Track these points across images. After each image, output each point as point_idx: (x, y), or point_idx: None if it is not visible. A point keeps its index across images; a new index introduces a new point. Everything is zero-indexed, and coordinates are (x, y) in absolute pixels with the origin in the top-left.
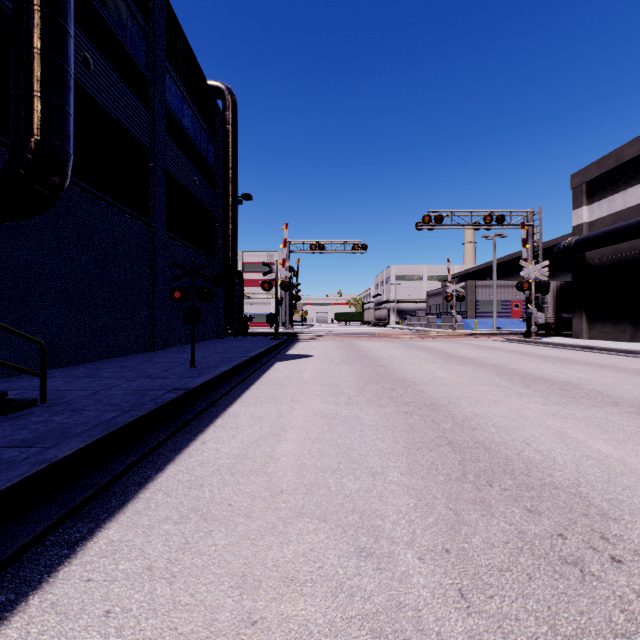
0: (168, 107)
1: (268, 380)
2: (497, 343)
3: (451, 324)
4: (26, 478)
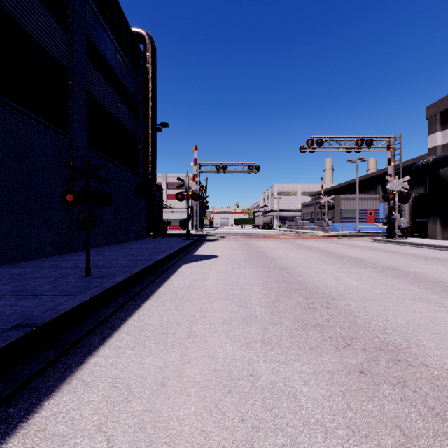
0: (90, 37)
1: (167, 291)
2: (367, 243)
3: (322, 227)
4: None
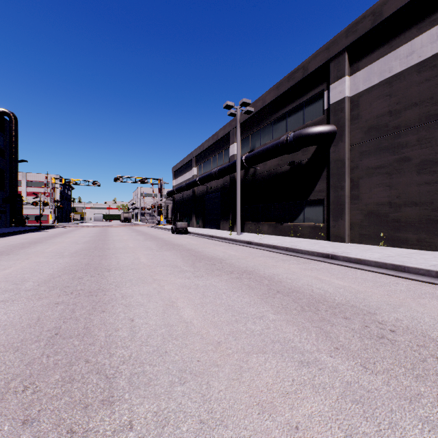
0: None
1: (25, 234)
2: (143, 227)
3: (153, 221)
4: None
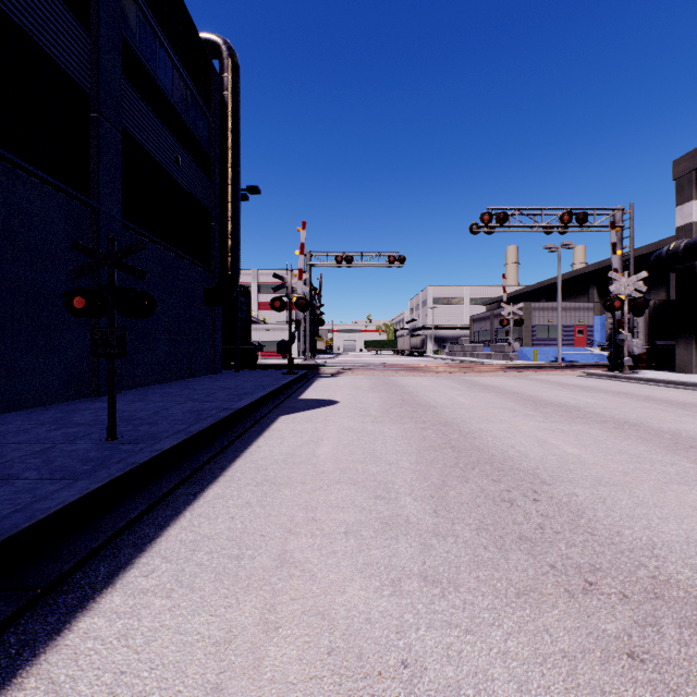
0: (128, 41)
1: (249, 466)
2: (579, 379)
3: (503, 354)
4: None
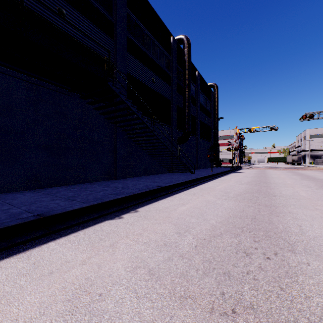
0: (199, 102)
1: (229, 175)
2: None
3: None
4: (205, 176)
